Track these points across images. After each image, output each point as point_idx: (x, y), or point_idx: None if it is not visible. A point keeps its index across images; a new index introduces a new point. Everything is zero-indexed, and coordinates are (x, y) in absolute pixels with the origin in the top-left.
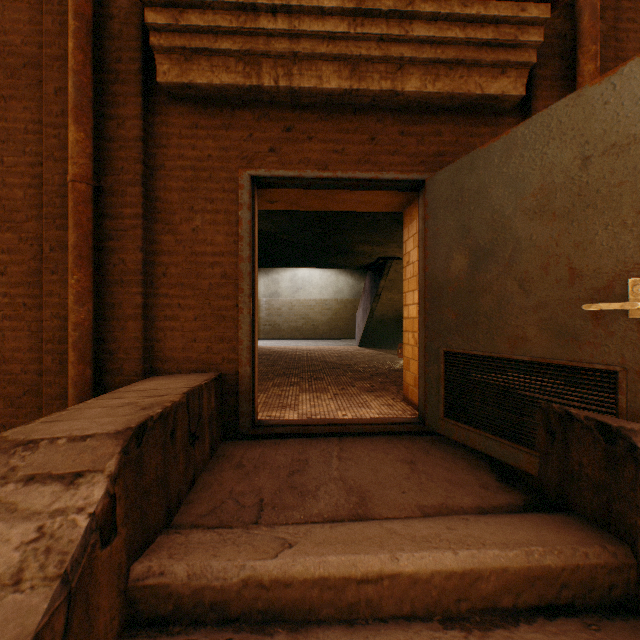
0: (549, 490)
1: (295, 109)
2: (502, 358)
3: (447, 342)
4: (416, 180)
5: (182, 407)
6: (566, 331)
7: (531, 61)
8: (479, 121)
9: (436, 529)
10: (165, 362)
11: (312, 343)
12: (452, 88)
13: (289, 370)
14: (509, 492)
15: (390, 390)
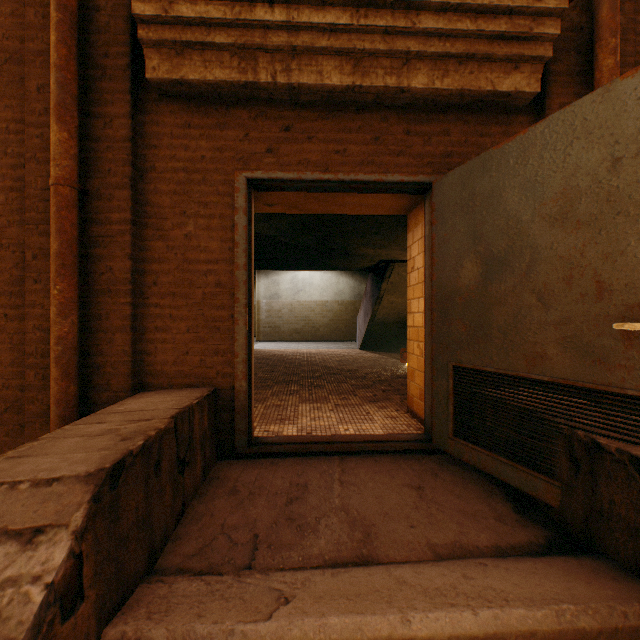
0: (573, 526)
1: (294, 107)
2: (518, 377)
3: (456, 356)
4: (423, 182)
5: (169, 433)
6: (592, 351)
7: (547, 55)
8: (489, 120)
9: (451, 578)
10: (156, 376)
11: (312, 346)
12: (461, 84)
13: (289, 376)
14: (528, 526)
15: (393, 400)
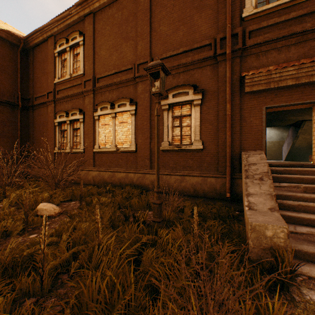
0: None
1: (277, 89)
2: None
3: None
4: None
5: None
6: None
7: None
8: None
9: None
10: (243, 150)
11: None
12: None
13: None
14: None
15: None
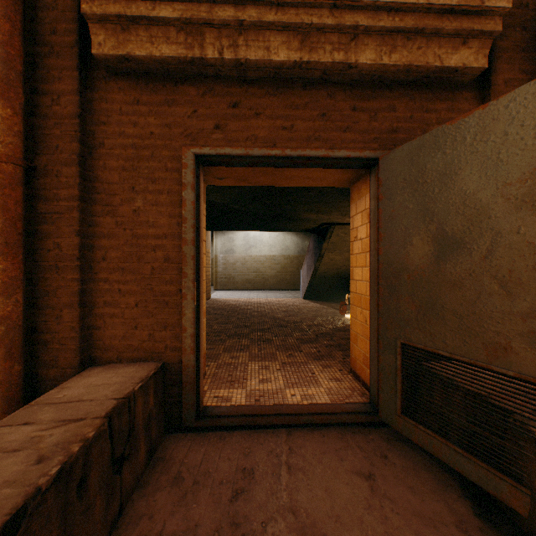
0: None
1: (242, 83)
2: (477, 366)
3: (405, 334)
4: (369, 158)
5: (100, 438)
6: None
7: (497, 29)
8: (435, 96)
9: None
10: (105, 350)
11: (262, 295)
12: (409, 60)
13: (240, 329)
14: None
15: (336, 357)
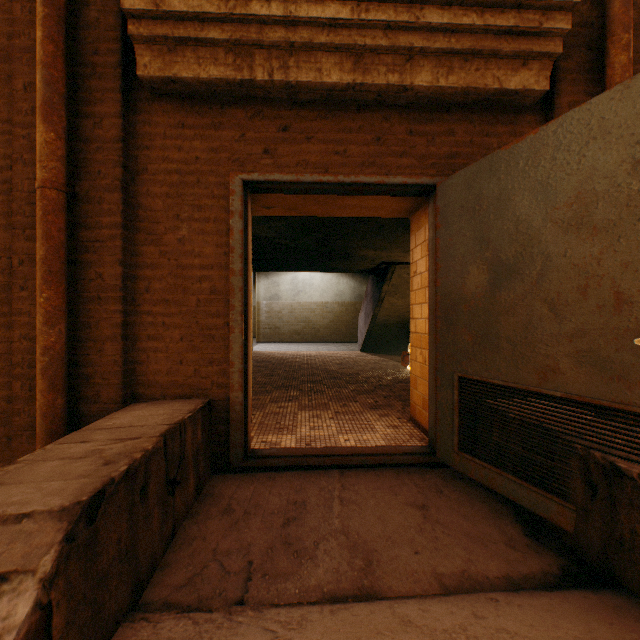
0: (589, 554)
1: (292, 106)
2: (528, 391)
3: (462, 367)
4: (426, 184)
5: (157, 453)
6: (611, 367)
7: (556, 51)
8: (496, 119)
9: (460, 617)
10: (148, 387)
11: (313, 347)
12: (467, 82)
13: (288, 381)
14: (541, 553)
15: (395, 407)
